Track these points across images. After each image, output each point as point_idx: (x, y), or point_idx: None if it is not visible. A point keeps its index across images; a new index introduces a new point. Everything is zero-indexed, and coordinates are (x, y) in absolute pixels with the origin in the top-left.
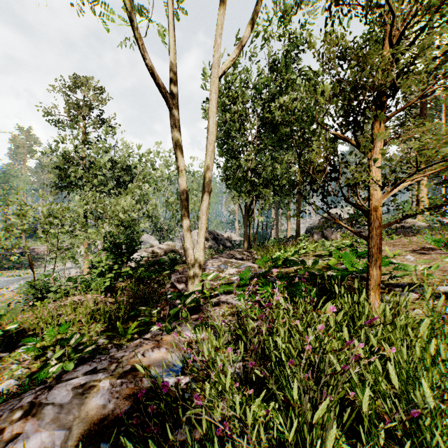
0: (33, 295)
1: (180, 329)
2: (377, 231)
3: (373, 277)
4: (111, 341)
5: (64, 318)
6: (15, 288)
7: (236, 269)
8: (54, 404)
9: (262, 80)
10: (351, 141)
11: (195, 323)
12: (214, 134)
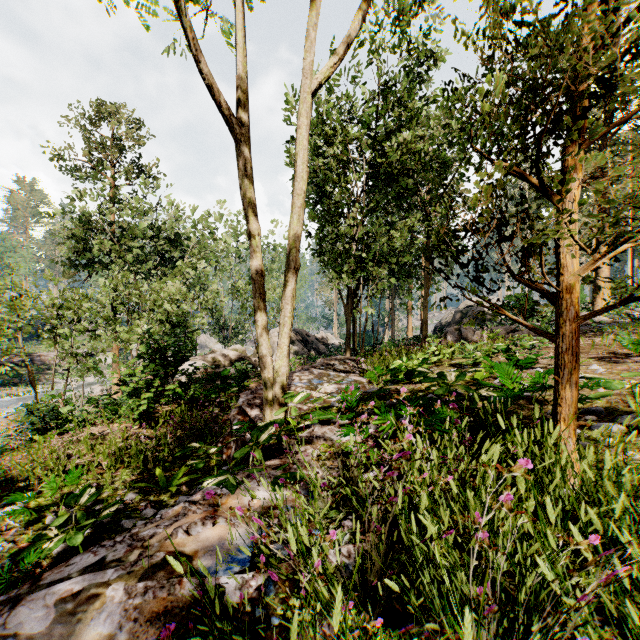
0: (33, 425)
1: (251, 484)
2: (572, 325)
3: (565, 401)
4: (146, 497)
5: (76, 461)
6: (10, 413)
7: (335, 385)
8: (19, 635)
9: (373, 108)
10: (529, 179)
11: (275, 473)
12: (304, 180)
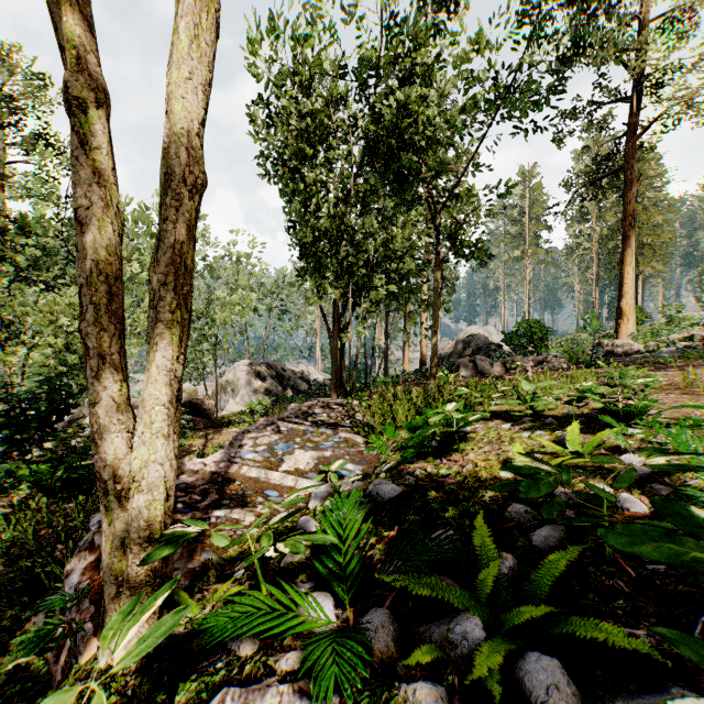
0: None
1: None
2: None
3: None
4: None
5: None
6: None
7: (314, 452)
8: None
9: (370, 52)
10: None
11: None
12: None
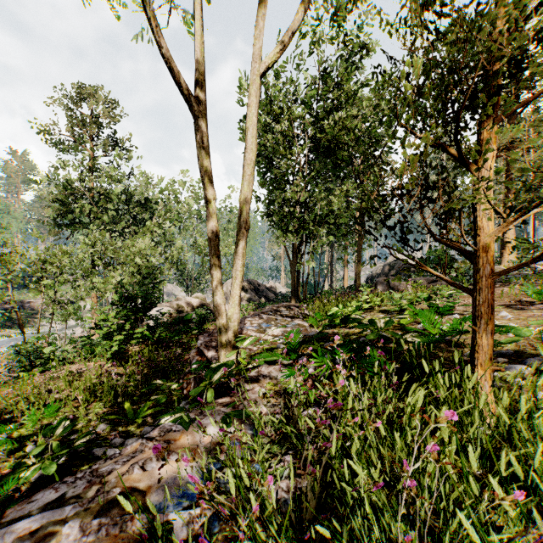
0: (20, 364)
1: (203, 421)
2: (488, 281)
3: (482, 348)
4: (115, 428)
5: (55, 396)
6: (3, 352)
7: (281, 328)
8: None
9: (314, 91)
10: (450, 149)
11: (225, 410)
12: (253, 151)
